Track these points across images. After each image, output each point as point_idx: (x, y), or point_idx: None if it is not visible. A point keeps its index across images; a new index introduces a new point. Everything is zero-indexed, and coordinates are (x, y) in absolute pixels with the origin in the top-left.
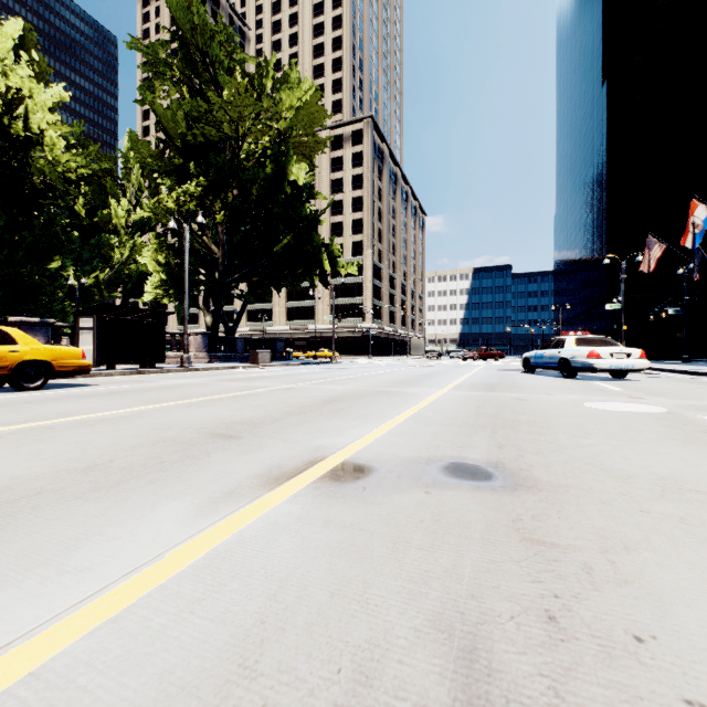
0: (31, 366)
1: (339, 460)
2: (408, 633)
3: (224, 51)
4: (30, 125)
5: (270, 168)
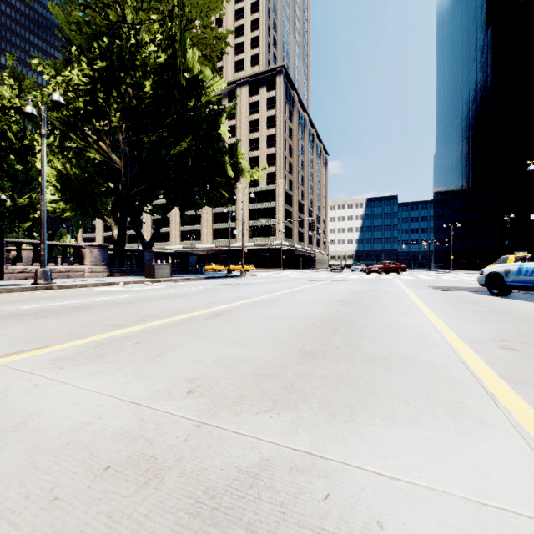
0: None
1: None
2: None
3: None
4: None
5: (162, 59)
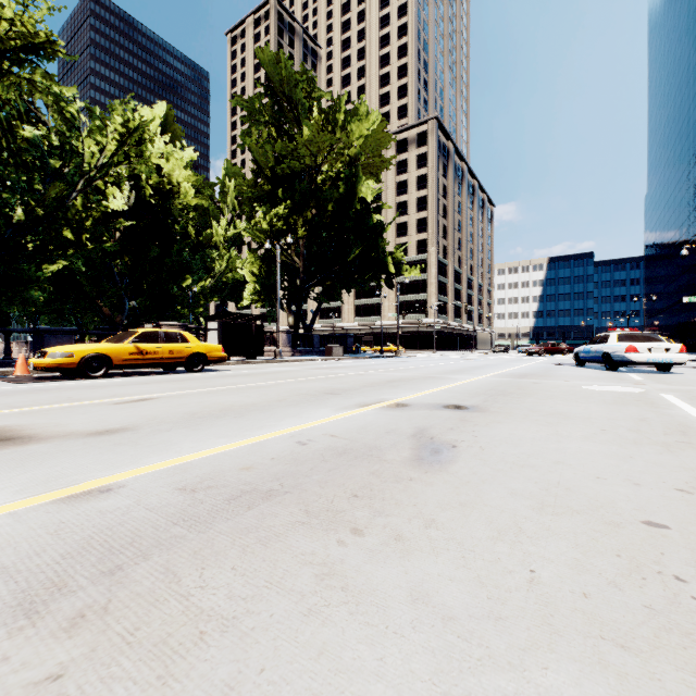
0: (196, 356)
1: (393, 402)
2: (407, 428)
3: (305, 92)
4: (171, 180)
5: (342, 190)
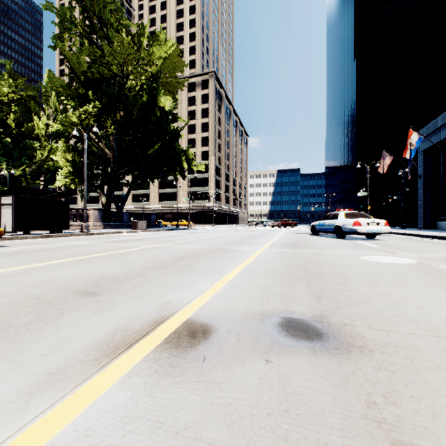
0: None
1: (183, 318)
2: None
3: (114, 17)
4: None
5: (145, 98)
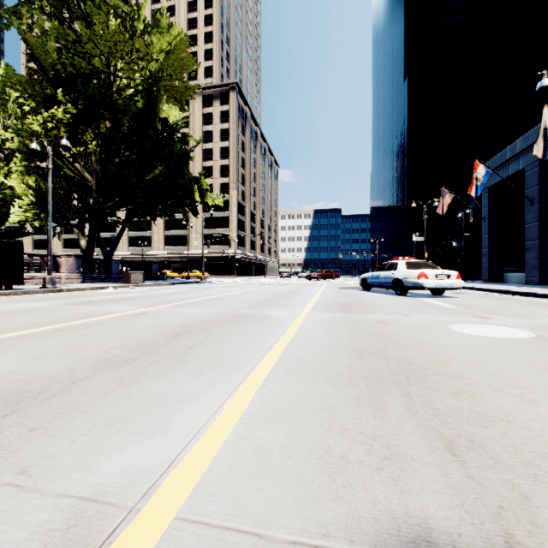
0: None
1: None
2: None
3: None
4: None
5: (141, 104)
